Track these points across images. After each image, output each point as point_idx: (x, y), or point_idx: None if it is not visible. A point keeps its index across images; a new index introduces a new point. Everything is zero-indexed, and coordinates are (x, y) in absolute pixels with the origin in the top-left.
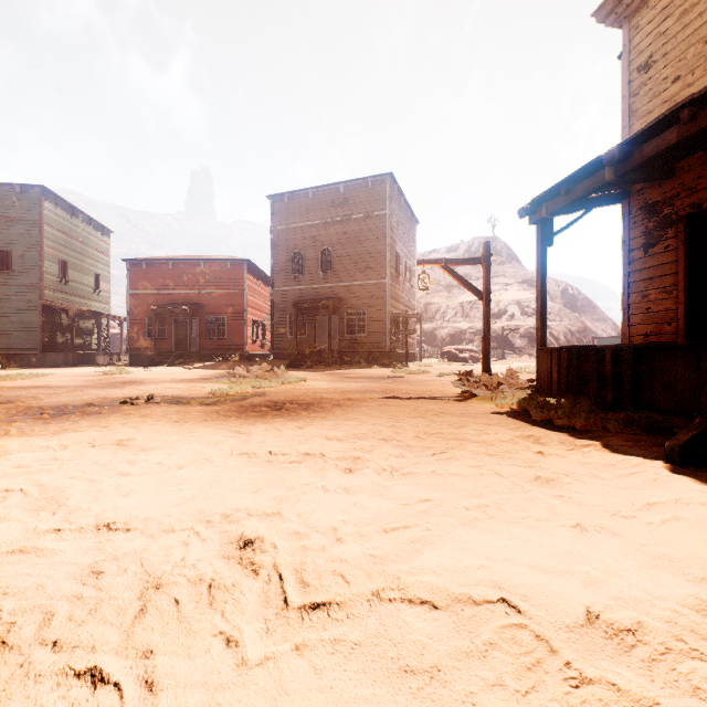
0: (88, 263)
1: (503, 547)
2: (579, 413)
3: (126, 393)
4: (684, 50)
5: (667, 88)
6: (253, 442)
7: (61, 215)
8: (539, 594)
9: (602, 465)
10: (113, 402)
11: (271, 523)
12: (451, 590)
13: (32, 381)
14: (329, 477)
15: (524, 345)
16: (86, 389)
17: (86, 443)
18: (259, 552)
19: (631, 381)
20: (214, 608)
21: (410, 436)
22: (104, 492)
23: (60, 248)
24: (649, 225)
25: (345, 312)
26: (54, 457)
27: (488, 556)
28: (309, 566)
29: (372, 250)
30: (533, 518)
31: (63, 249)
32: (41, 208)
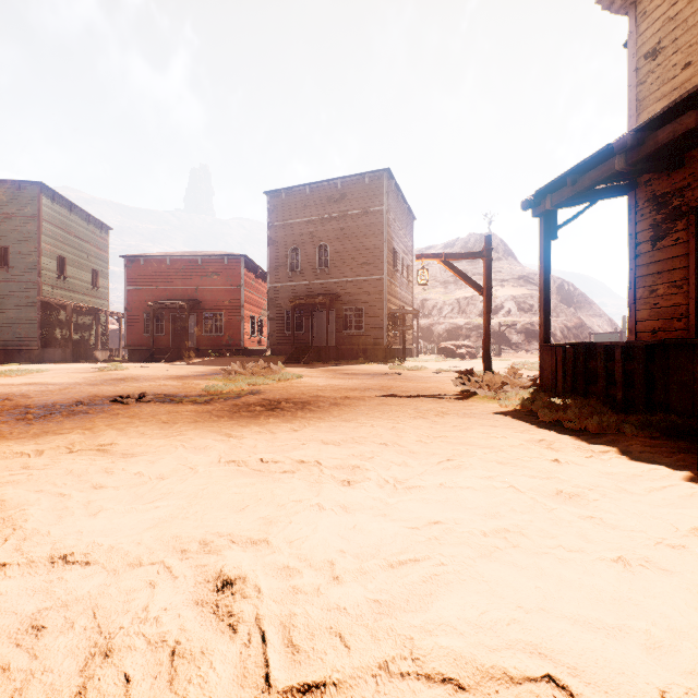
0: (87, 259)
1: (534, 590)
2: (590, 414)
3: (118, 391)
4: (695, 34)
5: (677, 75)
6: (244, 447)
7: (59, 212)
8: (592, 666)
9: (627, 476)
10: (103, 401)
11: (256, 553)
12: (479, 660)
13: (26, 378)
14: (325, 492)
15: (520, 340)
16: (79, 386)
17: (64, 448)
18: (239, 598)
19: (643, 380)
20: (174, 690)
21: (412, 440)
22: (71, 510)
23: (58, 244)
24: (657, 218)
25: (342, 307)
26: (26, 465)
27: (519, 603)
28: (300, 619)
29: (370, 245)
30: (564, 548)
31: (61, 245)
32: (39, 204)
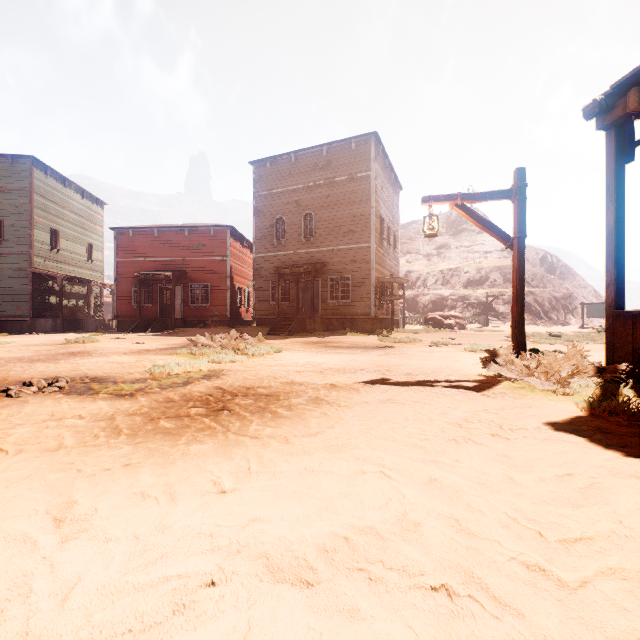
0: (81, 233)
1: None
2: None
3: (45, 371)
4: None
5: None
6: (36, 595)
7: (52, 186)
8: None
9: None
10: None
11: None
12: None
13: None
14: None
15: (508, 311)
16: (13, 363)
17: None
18: None
19: None
20: None
21: (513, 563)
22: None
23: (51, 217)
24: None
25: (327, 277)
26: None
27: None
28: None
29: (356, 213)
30: None
31: (54, 218)
32: (31, 178)
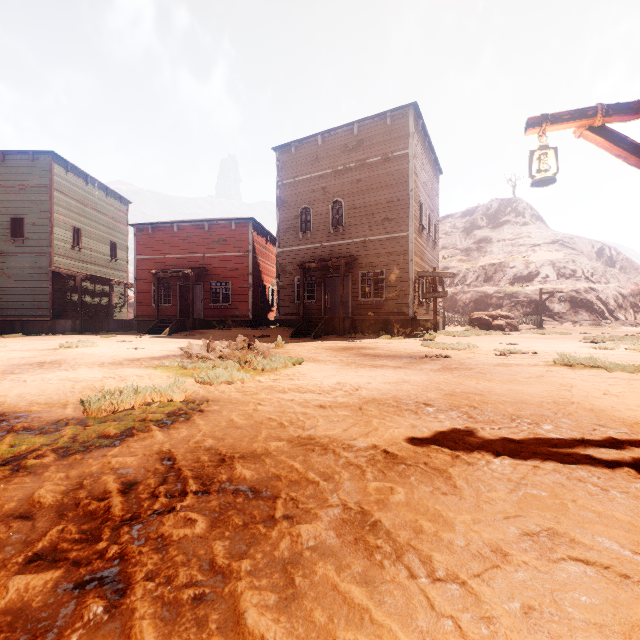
0: (105, 231)
1: None
2: None
3: None
4: None
5: None
6: None
7: (74, 183)
8: None
9: None
10: None
11: None
12: None
13: None
14: None
15: (564, 310)
16: None
17: None
18: None
19: None
20: None
21: None
22: None
23: (72, 215)
24: None
25: (359, 272)
26: None
27: None
28: None
29: (392, 197)
30: None
31: (76, 216)
32: (51, 174)
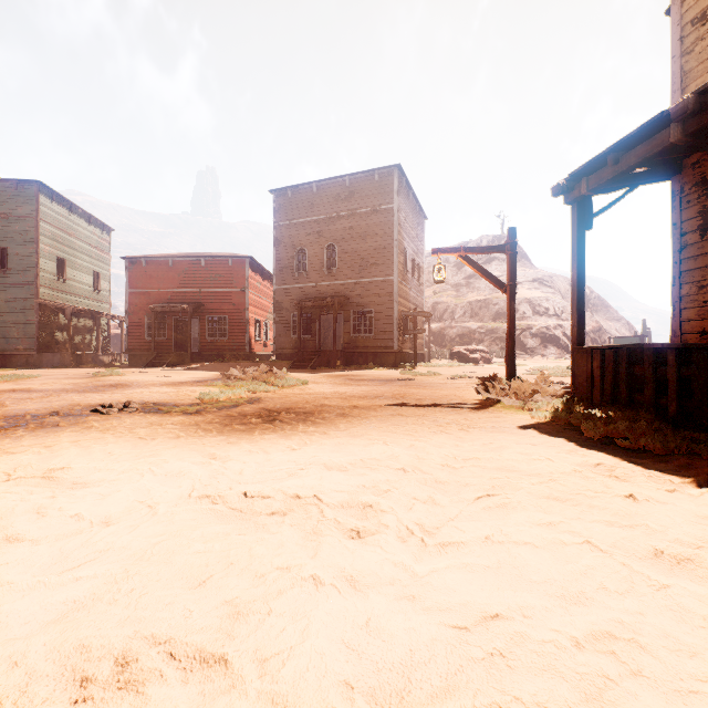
0: (88, 261)
1: None
2: (648, 430)
3: (105, 399)
4: None
5: None
6: (227, 473)
7: (58, 212)
8: None
9: None
10: (82, 410)
11: (204, 686)
12: None
13: (13, 384)
14: (325, 551)
15: (536, 345)
16: (65, 393)
17: (2, 475)
18: None
19: (704, 388)
20: None
21: (437, 465)
22: None
23: (57, 245)
24: (707, 204)
25: (350, 310)
26: None
27: None
28: None
29: (379, 245)
30: None
31: (61, 246)
32: (37, 204)
